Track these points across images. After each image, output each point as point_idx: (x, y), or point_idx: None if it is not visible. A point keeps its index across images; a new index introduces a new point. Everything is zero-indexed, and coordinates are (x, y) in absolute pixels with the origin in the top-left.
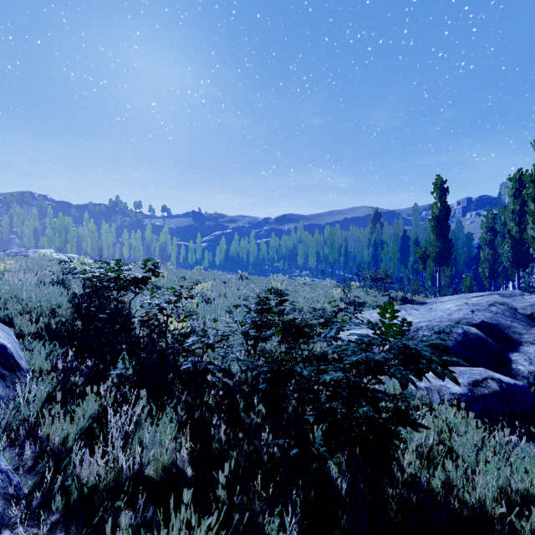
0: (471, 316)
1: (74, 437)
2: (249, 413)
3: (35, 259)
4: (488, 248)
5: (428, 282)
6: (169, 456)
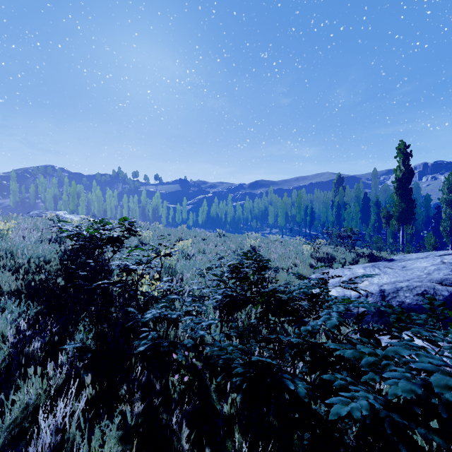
0: None
1: None
2: (221, 402)
3: (45, 219)
4: (450, 208)
5: (389, 240)
6: None
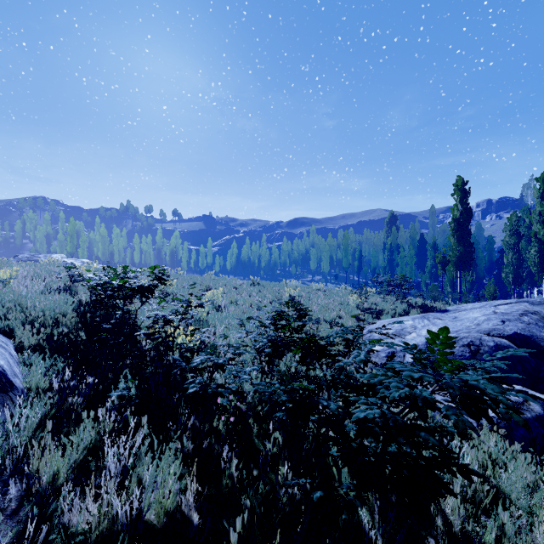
0: (502, 327)
1: (66, 473)
2: (264, 441)
3: (44, 265)
4: (512, 252)
5: (447, 288)
6: (172, 499)
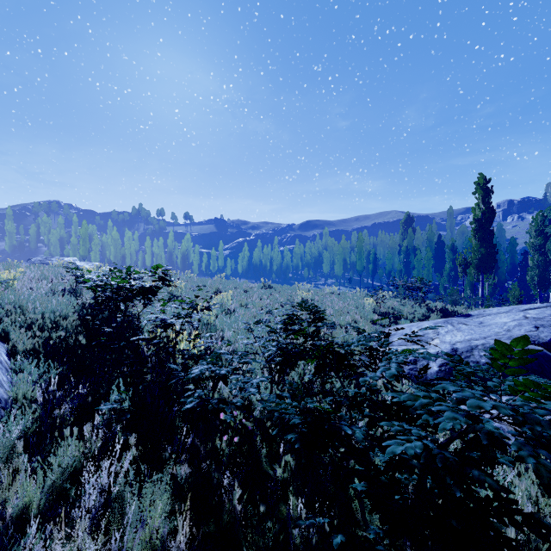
0: (536, 333)
1: (39, 504)
2: (273, 465)
3: (53, 267)
4: (538, 254)
5: (467, 292)
6: (160, 543)
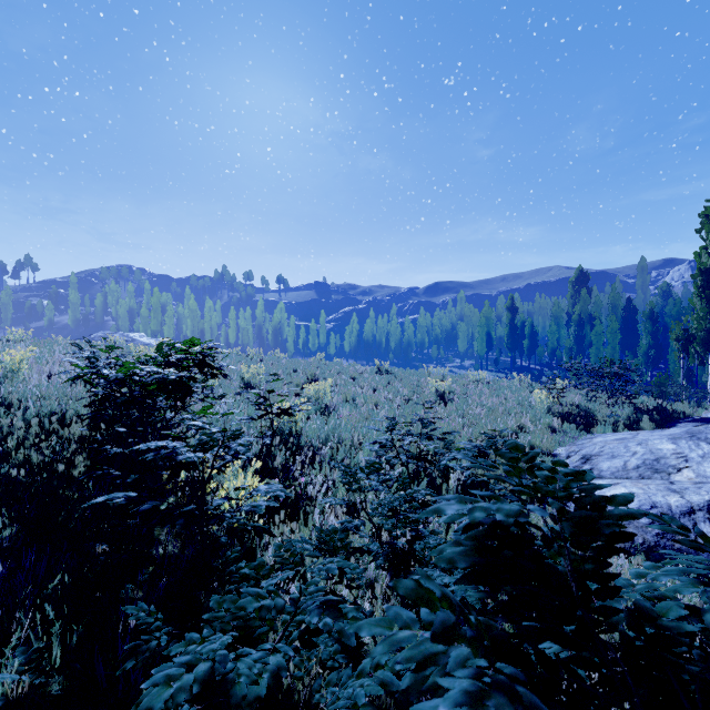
0: None
1: None
2: None
3: (100, 344)
4: None
5: (679, 380)
6: None
